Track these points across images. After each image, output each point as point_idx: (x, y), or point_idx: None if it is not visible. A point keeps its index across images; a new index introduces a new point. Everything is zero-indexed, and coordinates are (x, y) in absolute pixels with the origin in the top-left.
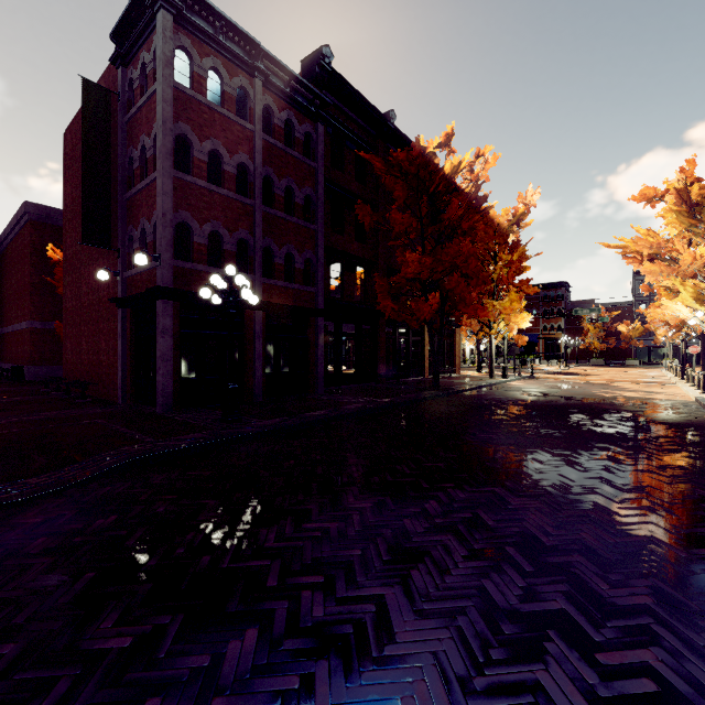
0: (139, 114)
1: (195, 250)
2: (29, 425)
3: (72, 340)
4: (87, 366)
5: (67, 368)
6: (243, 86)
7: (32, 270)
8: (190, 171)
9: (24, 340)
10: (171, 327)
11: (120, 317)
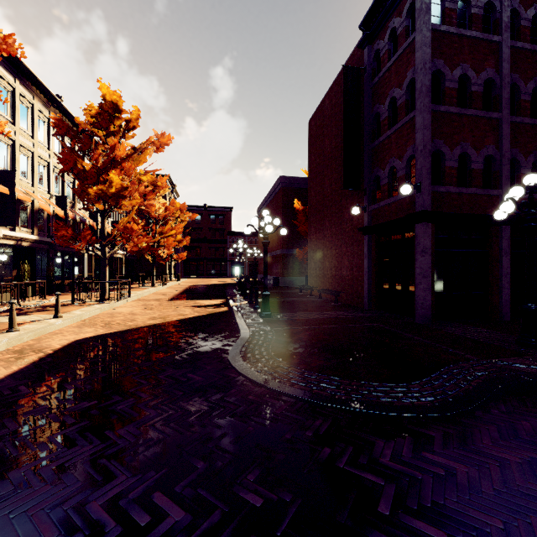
0: (386, 74)
1: (446, 174)
2: (332, 322)
3: (315, 261)
4: (330, 278)
5: (311, 279)
6: (489, 0)
7: (283, 218)
8: (440, 102)
9: (278, 261)
10: (429, 247)
11: (366, 242)
